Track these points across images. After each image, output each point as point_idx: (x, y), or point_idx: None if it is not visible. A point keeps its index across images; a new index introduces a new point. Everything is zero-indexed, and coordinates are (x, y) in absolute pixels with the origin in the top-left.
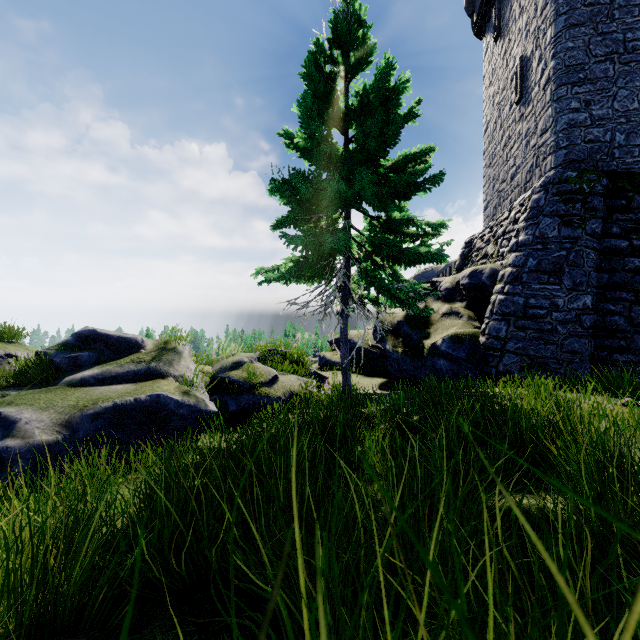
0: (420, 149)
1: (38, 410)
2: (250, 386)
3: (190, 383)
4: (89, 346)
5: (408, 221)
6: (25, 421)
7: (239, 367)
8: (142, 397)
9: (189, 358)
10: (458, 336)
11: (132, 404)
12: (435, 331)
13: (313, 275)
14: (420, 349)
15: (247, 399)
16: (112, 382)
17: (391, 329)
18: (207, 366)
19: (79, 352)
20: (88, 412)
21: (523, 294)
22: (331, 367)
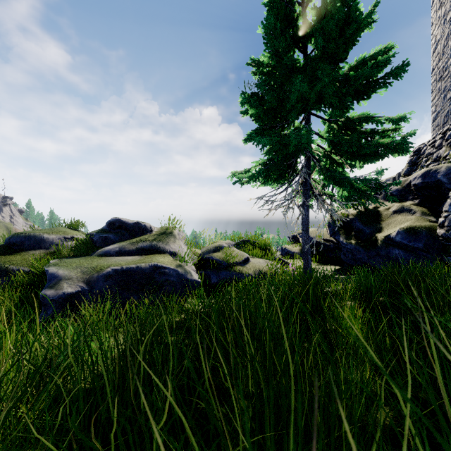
0: (380, 51)
1: (70, 270)
2: (227, 264)
3: (181, 258)
4: (116, 230)
5: (368, 119)
6: (60, 277)
7: (219, 250)
8: (142, 265)
9: (182, 241)
10: (414, 228)
11: (135, 270)
12: (387, 226)
13: (278, 177)
14: (373, 241)
15: (225, 274)
16: (125, 254)
17: (343, 225)
18: (197, 249)
19: (108, 234)
20: (103, 273)
21: None
22: (291, 256)
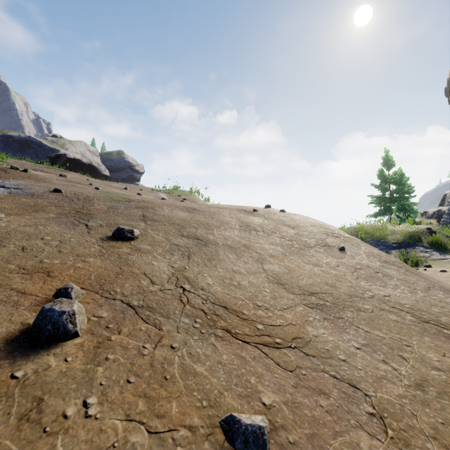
0: (411, 187)
1: None
2: None
3: None
4: None
5: (408, 204)
6: None
7: None
8: None
9: None
10: None
11: None
12: None
13: (380, 215)
14: None
15: None
16: None
17: None
18: None
19: None
20: None
21: (449, 219)
22: None
